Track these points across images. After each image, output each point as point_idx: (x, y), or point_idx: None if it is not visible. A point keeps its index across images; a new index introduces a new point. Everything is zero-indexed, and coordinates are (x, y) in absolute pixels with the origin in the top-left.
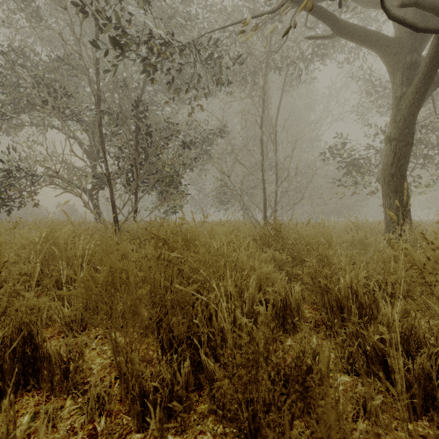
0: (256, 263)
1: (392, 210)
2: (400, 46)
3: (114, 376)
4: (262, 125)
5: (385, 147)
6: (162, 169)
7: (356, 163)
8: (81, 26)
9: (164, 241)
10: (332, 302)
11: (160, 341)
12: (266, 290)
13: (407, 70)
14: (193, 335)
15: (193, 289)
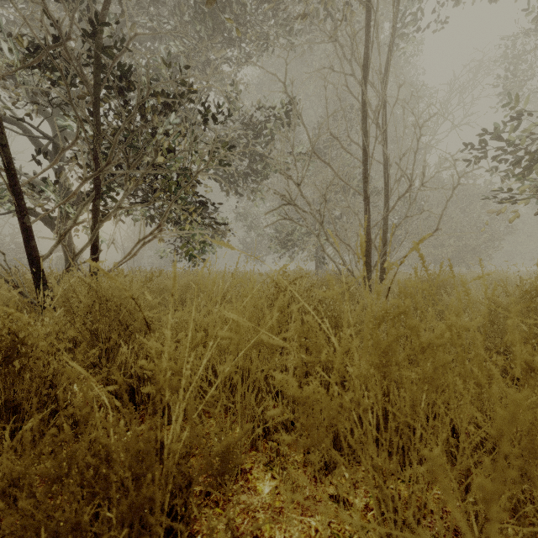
0: None
1: None
2: None
3: None
4: (366, 80)
5: None
6: (154, 160)
7: None
8: None
9: None
10: None
11: None
12: None
13: None
14: None
15: None
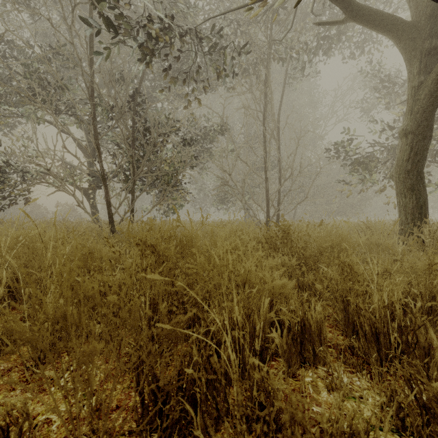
0: (267, 275)
1: (407, 210)
2: (417, 31)
3: (79, 436)
4: (265, 121)
5: (399, 141)
6: (160, 167)
7: (363, 161)
8: (72, 12)
9: (153, 249)
10: (365, 326)
11: (139, 392)
12: (279, 308)
13: (425, 57)
14: (186, 382)
15: (187, 318)
